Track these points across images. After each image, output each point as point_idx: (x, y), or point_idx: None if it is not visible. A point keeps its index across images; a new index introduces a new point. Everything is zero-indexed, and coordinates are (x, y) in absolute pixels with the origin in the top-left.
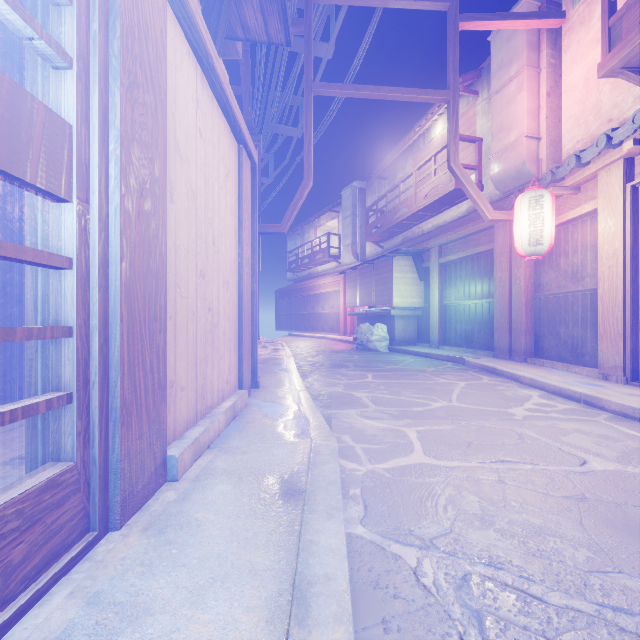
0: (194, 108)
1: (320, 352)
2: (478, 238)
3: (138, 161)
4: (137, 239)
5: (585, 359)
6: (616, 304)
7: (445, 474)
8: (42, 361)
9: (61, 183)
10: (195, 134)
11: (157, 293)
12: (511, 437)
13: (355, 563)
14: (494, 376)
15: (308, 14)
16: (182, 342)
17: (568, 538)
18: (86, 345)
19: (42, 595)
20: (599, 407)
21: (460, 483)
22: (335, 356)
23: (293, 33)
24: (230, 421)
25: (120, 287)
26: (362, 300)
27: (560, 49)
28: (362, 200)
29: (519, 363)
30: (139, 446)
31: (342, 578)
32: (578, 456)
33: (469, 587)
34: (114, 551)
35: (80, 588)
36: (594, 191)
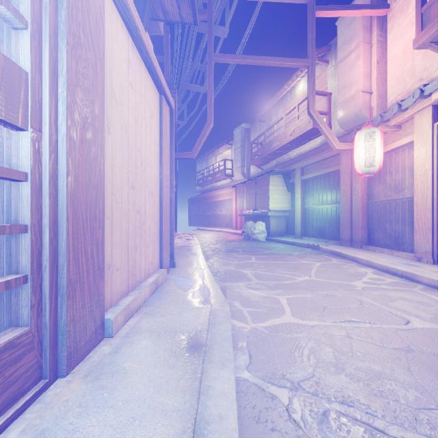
0: (126, 66)
1: (219, 241)
2: (328, 162)
3: (81, 102)
4: (80, 159)
5: (404, 246)
6: (426, 208)
7: (308, 331)
8: (6, 251)
9: (18, 115)
10: (127, 85)
11: (97, 200)
12: (354, 303)
13: (242, 401)
14: (340, 258)
15: (210, 6)
16: (117, 235)
17: (400, 381)
18: (39, 239)
19: (0, 432)
20: (415, 281)
21: (319, 338)
22: (229, 244)
23: (200, 19)
24: (153, 291)
25: (66, 195)
26: (248, 205)
27: (386, 30)
28: (248, 136)
29: (357, 249)
30: (82, 313)
31: (232, 418)
32: (403, 317)
33: (328, 421)
34: (60, 394)
35: (30, 426)
36: (410, 129)
